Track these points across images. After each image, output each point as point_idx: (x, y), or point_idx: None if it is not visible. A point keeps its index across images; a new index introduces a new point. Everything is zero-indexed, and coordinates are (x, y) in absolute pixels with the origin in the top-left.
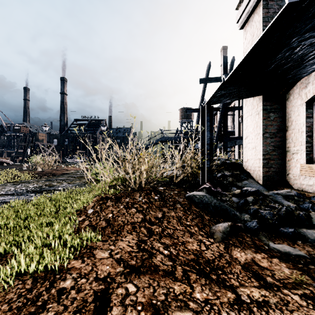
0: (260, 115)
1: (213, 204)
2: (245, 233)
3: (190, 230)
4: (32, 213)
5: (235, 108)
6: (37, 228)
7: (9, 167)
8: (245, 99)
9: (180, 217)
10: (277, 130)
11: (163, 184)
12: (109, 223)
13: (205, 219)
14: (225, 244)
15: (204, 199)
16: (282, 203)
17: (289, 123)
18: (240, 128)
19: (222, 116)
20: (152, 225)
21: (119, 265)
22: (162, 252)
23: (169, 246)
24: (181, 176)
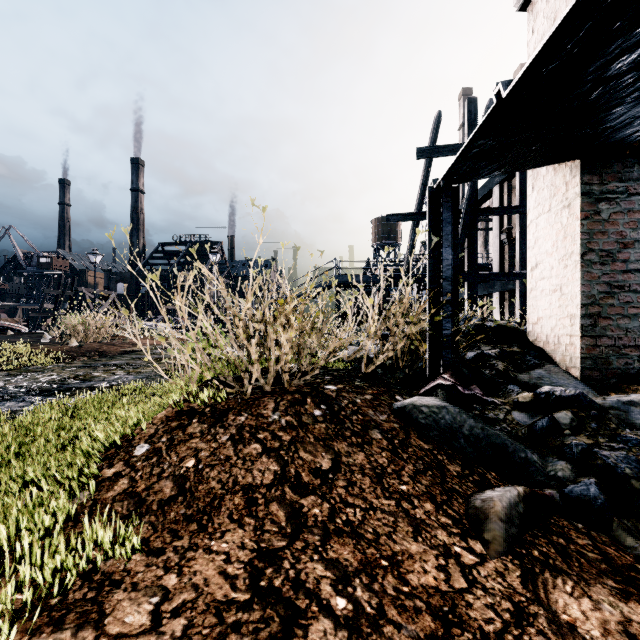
0: (575, 210)
1: (466, 429)
2: (567, 518)
3: (412, 512)
4: (3, 450)
5: (495, 210)
6: None
7: (14, 337)
8: (533, 174)
9: (382, 468)
10: (619, 245)
11: (336, 376)
12: (181, 488)
13: (449, 475)
14: (522, 564)
15: (441, 416)
16: None
17: None
18: (505, 255)
19: (466, 228)
20: (304, 495)
21: None
22: (329, 604)
23: (350, 577)
24: (380, 357)
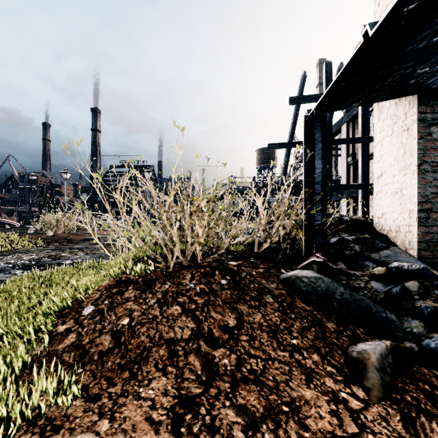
0: (413, 132)
1: (338, 295)
2: (426, 366)
3: (303, 362)
4: None
5: (344, 140)
6: None
7: (9, 229)
8: (379, 108)
9: (276, 326)
10: None
11: (236, 255)
12: (118, 342)
13: (328, 331)
14: (400, 409)
15: (318, 284)
16: None
17: None
18: (350, 172)
19: None
20: (215, 348)
21: None
22: None
23: (258, 423)
24: (268, 241)
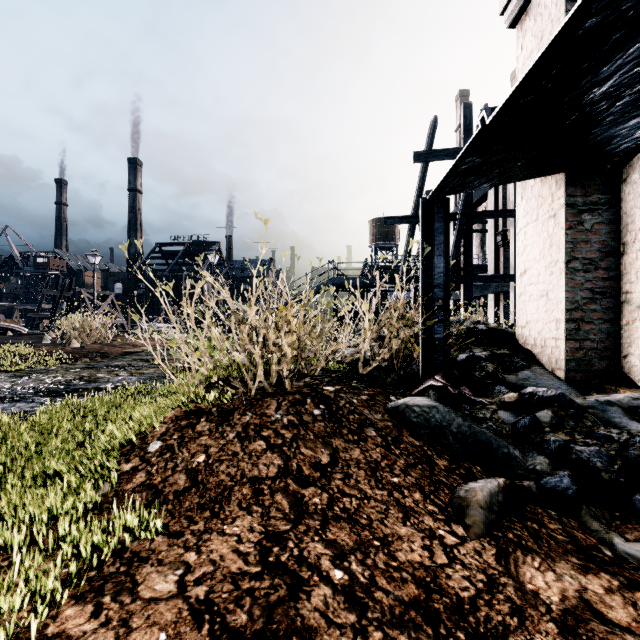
0: (560, 220)
1: (455, 427)
2: (542, 506)
3: (402, 501)
4: (23, 447)
5: (490, 213)
6: (18, 490)
7: (15, 338)
8: (522, 184)
9: (376, 463)
10: (601, 254)
11: (334, 378)
12: (194, 480)
13: (438, 469)
14: (498, 545)
15: (431, 415)
16: (625, 426)
17: (628, 237)
18: (500, 257)
19: (461, 231)
20: (305, 487)
21: (197, 627)
22: (328, 575)
23: (346, 554)
24: (376, 360)
